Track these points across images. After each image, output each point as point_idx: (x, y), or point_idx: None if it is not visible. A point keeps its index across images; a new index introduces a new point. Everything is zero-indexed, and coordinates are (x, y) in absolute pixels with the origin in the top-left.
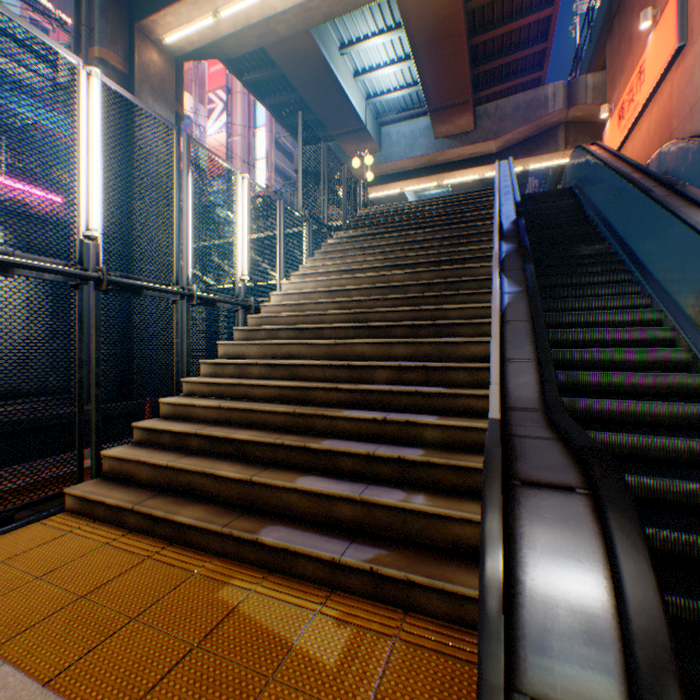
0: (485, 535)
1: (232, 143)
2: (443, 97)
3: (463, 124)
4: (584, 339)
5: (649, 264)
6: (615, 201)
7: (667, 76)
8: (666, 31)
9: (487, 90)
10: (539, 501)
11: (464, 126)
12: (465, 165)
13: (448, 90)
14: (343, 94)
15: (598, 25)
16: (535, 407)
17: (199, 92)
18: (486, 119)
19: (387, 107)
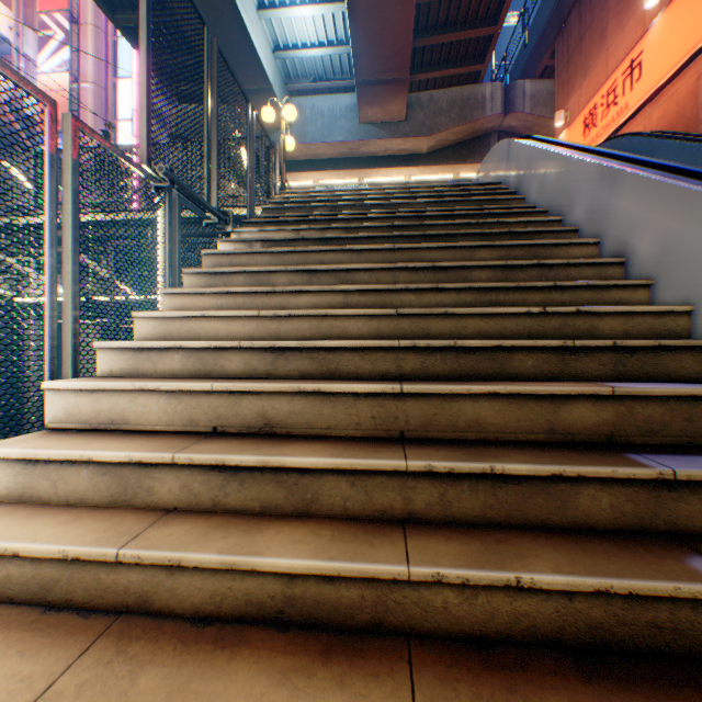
0: None
1: (79, 90)
2: (377, 67)
3: (394, 110)
4: None
5: None
6: None
7: (689, 68)
8: (699, 4)
9: (422, 74)
10: None
11: (395, 113)
12: (392, 162)
13: (385, 57)
14: (243, 26)
15: (541, 26)
16: None
17: (26, 9)
18: (419, 110)
19: (301, 70)
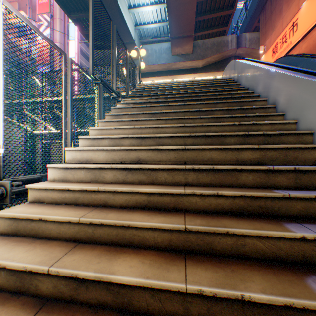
0: None
1: None
2: (179, 30)
3: (187, 49)
4: None
5: None
6: None
7: None
8: None
9: (199, 32)
10: None
11: (187, 50)
12: (186, 72)
13: (183, 26)
14: (122, 17)
15: (253, 8)
16: None
17: (32, 13)
18: (198, 48)
19: (146, 33)
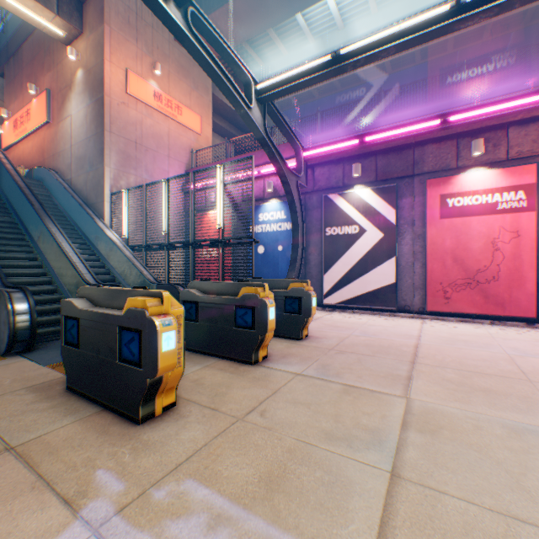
0: (7, 298)
1: None
2: None
3: None
4: (7, 265)
5: (35, 235)
6: (19, 199)
7: (45, 129)
8: (44, 108)
9: None
10: (16, 293)
11: None
12: None
13: None
14: None
15: (1, 47)
16: (2, 285)
17: None
18: None
19: None
